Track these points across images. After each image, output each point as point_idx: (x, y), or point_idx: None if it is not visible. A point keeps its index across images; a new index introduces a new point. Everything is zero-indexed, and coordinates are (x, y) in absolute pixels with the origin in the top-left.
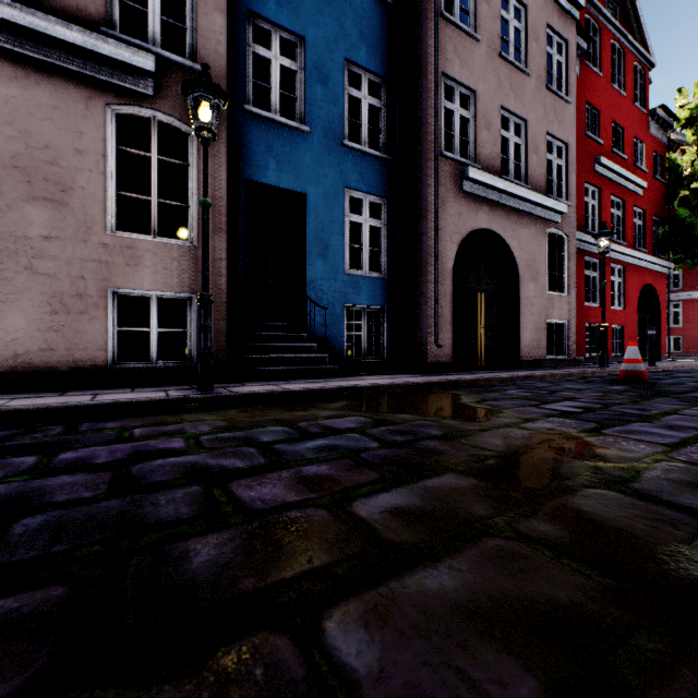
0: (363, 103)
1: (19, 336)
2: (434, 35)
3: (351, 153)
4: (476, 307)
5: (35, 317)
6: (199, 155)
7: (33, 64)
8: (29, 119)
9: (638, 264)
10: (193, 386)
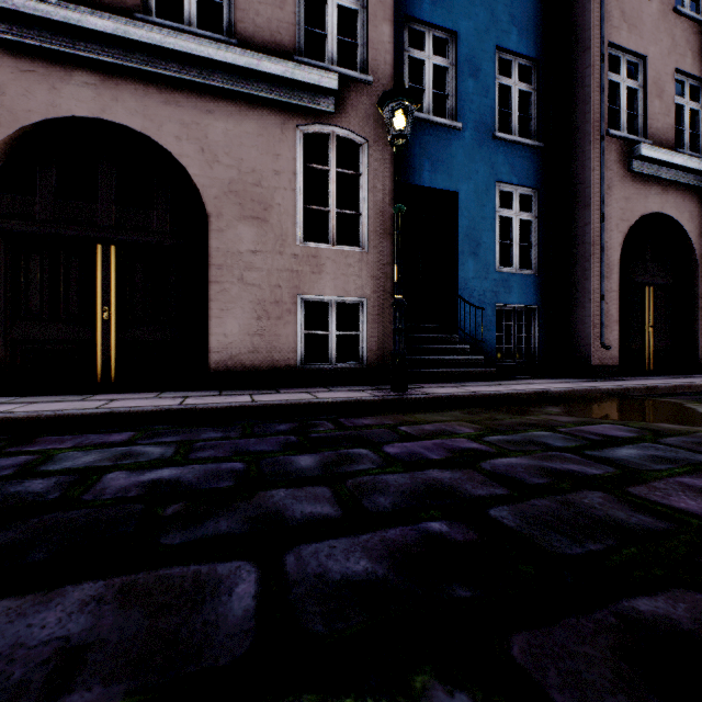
0: (513, 90)
1: (233, 339)
2: (599, 2)
3: (502, 144)
4: (642, 302)
5: (245, 323)
6: (369, 164)
7: (243, 100)
8: (241, 148)
9: None
10: (376, 387)
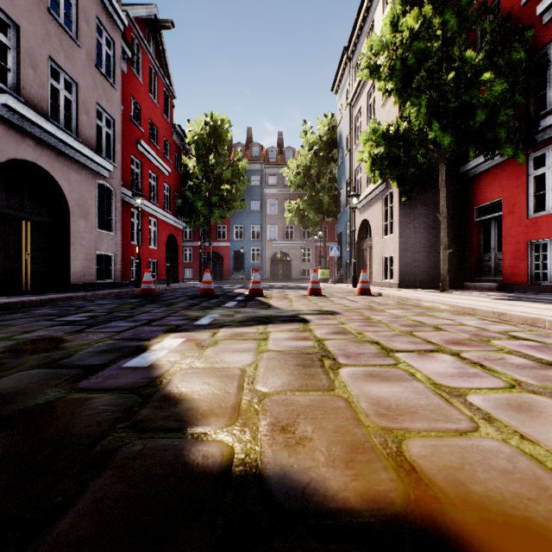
0: None
1: None
2: None
3: None
4: (20, 233)
5: None
6: None
7: None
8: None
9: (166, 220)
10: None
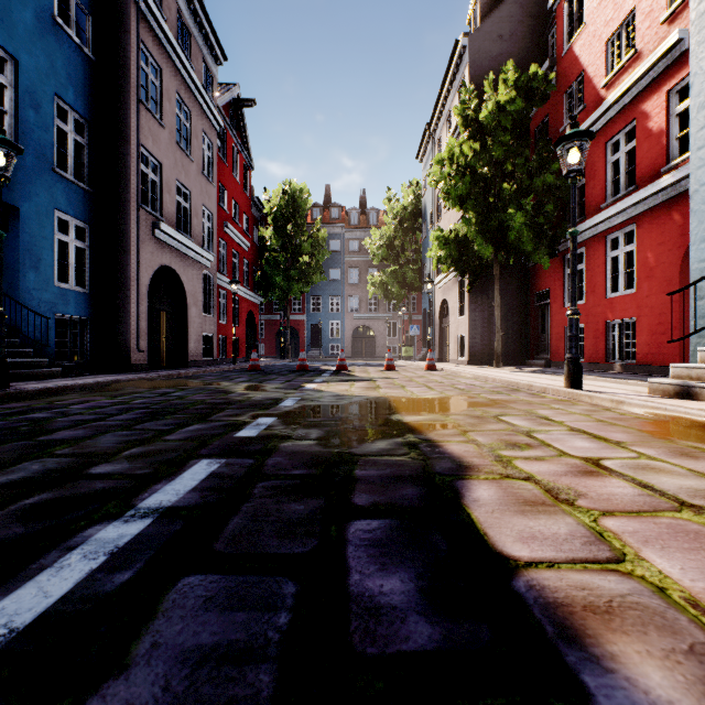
0: (70, 136)
1: None
2: (137, 115)
3: (61, 179)
4: (160, 322)
5: None
6: None
7: None
8: None
9: (246, 297)
10: None
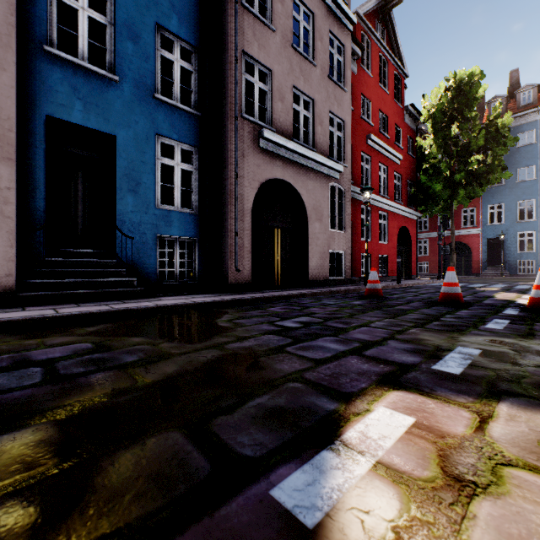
0: (176, 64)
1: None
2: (235, 18)
3: (163, 105)
4: (273, 239)
5: None
6: None
7: None
8: None
9: (397, 212)
10: None
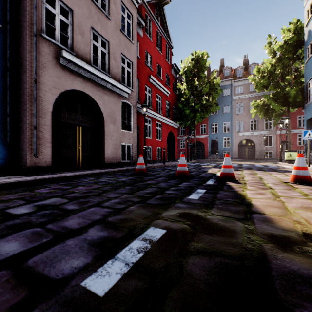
0: None
1: None
2: None
3: None
4: (76, 134)
5: None
6: None
7: None
8: None
9: (167, 123)
10: None
